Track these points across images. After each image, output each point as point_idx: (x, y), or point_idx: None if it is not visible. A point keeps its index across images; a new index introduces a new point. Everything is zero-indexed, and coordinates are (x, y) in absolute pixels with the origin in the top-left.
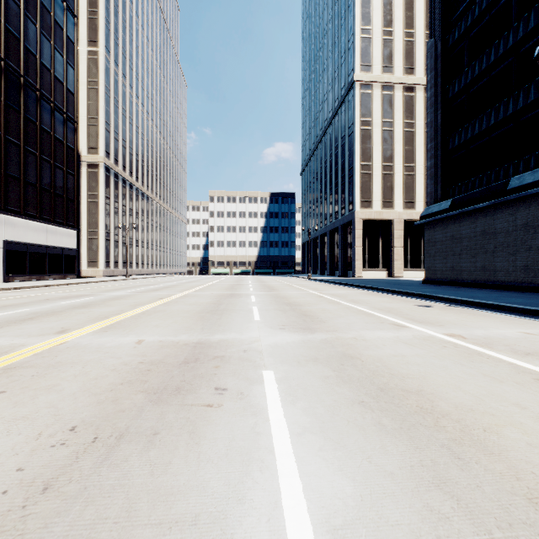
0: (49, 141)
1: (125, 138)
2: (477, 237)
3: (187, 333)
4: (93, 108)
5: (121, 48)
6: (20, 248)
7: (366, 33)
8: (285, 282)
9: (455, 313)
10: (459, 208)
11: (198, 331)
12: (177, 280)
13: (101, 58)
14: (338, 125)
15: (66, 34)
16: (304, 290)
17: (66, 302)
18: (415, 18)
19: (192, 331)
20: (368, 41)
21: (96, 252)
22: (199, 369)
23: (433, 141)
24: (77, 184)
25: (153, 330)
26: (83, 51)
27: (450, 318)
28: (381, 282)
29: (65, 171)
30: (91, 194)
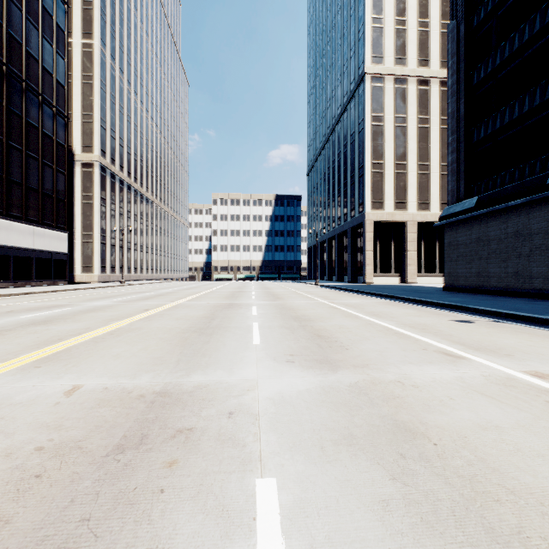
0: (36, 136)
1: (123, 137)
2: (508, 239)
3: (153, 370)
4: (88, 104)
5: (118, 41)
6: (3, 252)
7: (378, 22)
8: (291, 289)
9: (511, 333)
10: (487, 206)
11: (170, 366)
12: (175, 287)
13: (96, 51)
14: (348, 121)
15: (56, 23)
16: (313, 298)
17: (29, 316)
18: (430, 6)
19: (161, 366)
20: (380, 31)
21: (91, 256)
22: (135, 471)
23: (455, 133)
24: (71, 185)
25: (107, 364)
26: (77, 44)
27: (511, 342)
28: (397, 289)
29: (54, 169)
30: (85, 195)
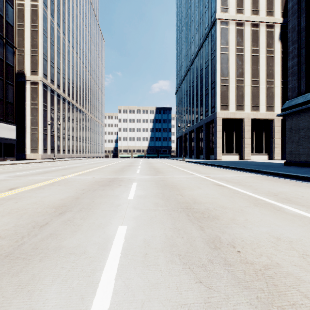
0: None
1: (59, 67)
2: None
3: None
4: (35, 43)
5: (56, 6)
6: None
7: None
8: (167, 163)
9: None
10: None
11: None
12: (87, 162)
13: (40, 9)
14: (203, 54)
15: None
16: (188, 172)
17: None
18: None
19: None
20: None
21: (36, 142)
22: None
23: (296, 42)
24: (24, 96)
25: None
26: (28, 5)
27: None
28: (246, 164)
29: (4, 81)
30: (33, 103)
